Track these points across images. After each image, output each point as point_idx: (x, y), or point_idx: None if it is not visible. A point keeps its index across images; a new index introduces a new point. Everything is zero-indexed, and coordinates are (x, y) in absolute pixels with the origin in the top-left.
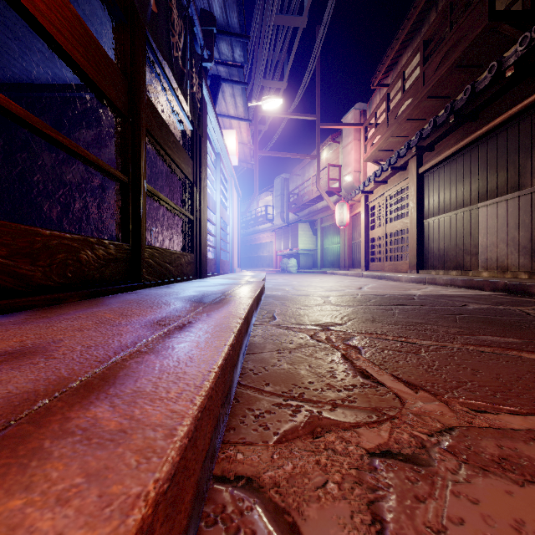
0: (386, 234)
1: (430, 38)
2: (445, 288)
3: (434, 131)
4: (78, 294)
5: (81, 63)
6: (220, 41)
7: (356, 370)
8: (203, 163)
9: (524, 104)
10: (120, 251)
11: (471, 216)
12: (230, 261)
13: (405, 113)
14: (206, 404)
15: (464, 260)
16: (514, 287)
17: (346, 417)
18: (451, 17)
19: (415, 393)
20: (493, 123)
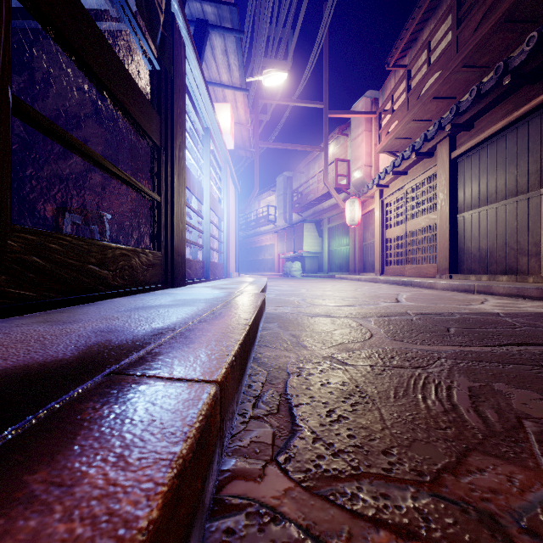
0: (406, 233)
1: None
2: (515, 300)
3: (474, 104)
4: None
5: None
6: None
7: None
8: (178, 123)
9: None
10: None
11: (528, 205)
12: (224, 263)
13: (431, 89)
14: None
15: (518, 262)
16: None
17: None
18: None
19: None
20: None
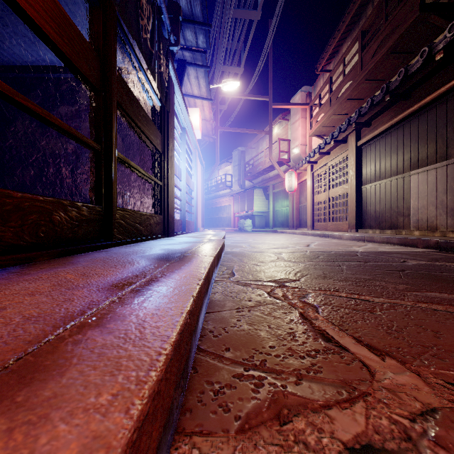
0: (329, 198)
1: (367, 30)
2: (383, 245)
3: (371, 109)
4: (48, 253)
5: (54, 37)
6: (185, 29)
7: (316, 332)
8: (170, 135)
9: (452, 84)
10: (93, 212)
11: (403, 182)
12: (194, 221)
13: (345, 94)
14: (148, 409)
15: (397, 221)
16: (445, 245)
17: (314, 393)
18: (386, 10)
19: (382, 360)
20: (424, 101)
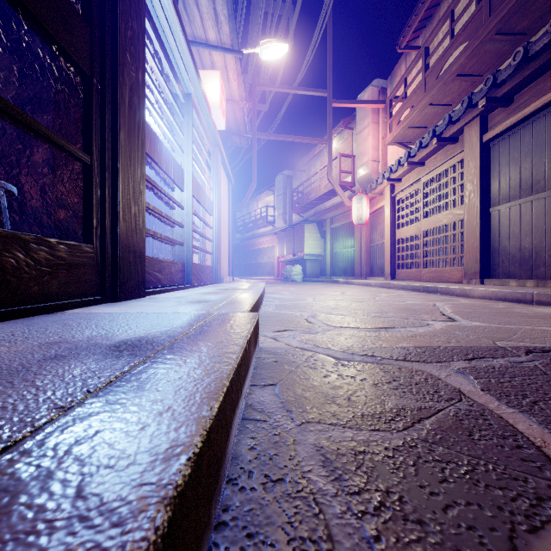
0: (423, 232)
1: None
2: None
3: (516, 72)
4: None
5: None
6: None
7: None
8: (127, 51)
9: None
10: None
11: None
12: (214, 266)
13: (455, 64)
14: None
15: None
16: None
17: None
18: None
19: None
20: None
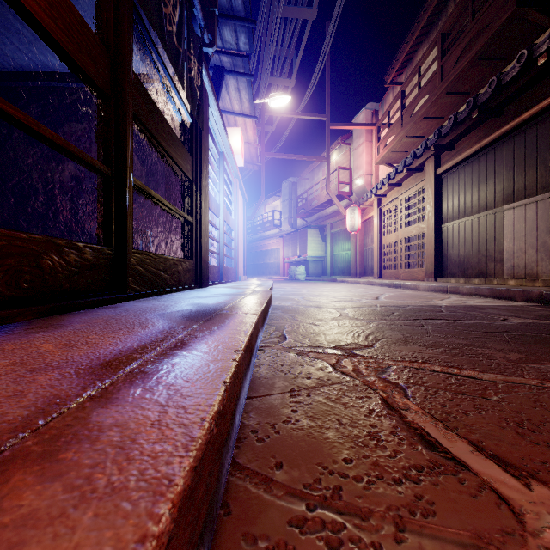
0: (401, 240)
1: (447, 32)
2: (471, 298)
3: (454, 129)
4: (31, 311)
5: (43, 20)
6: (223, 26)
7: (411, 432)
8: (204, 160)
9: None
10: (100, 256)
11: (495, 219)
12: (235, 268)
13: (421, 110)
14: None
15: (487, 267)
16: None
17: None
18: (473, 6)
19: (527, 487)
20: (521, 117)
